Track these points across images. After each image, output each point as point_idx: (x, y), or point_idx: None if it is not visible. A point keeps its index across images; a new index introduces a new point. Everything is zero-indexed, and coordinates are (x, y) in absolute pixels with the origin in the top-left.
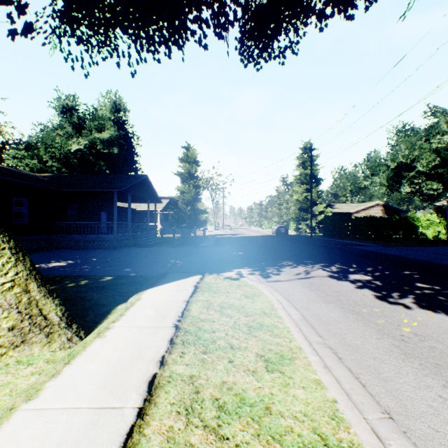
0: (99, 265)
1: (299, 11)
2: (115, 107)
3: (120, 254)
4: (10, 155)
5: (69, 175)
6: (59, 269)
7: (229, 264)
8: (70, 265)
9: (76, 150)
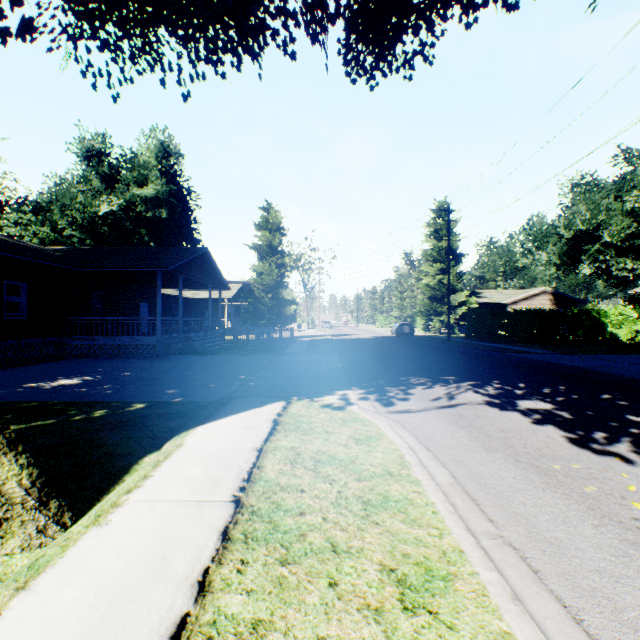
0: (129, 384)
1: None
2: (162, 150)
3: (165, 366)
4: (10, 220)
5: (92, 248)
6: (65, 391)
7: (328, 383)
8: (84, 384)
9: (106, 212)
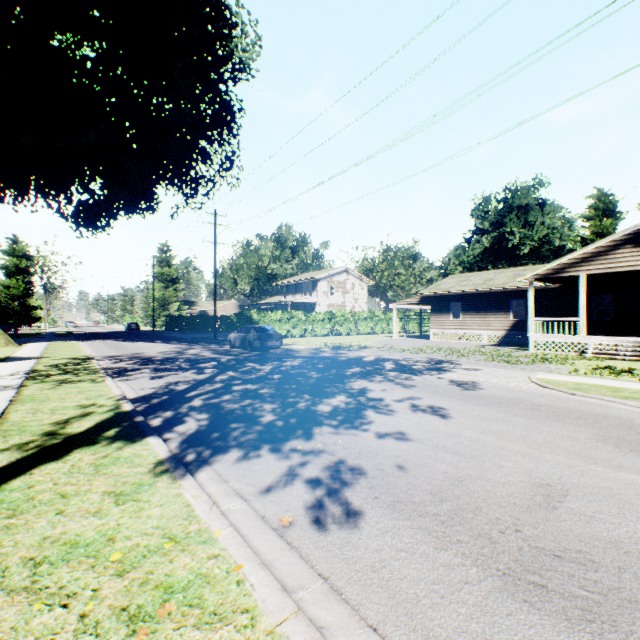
0: None
1: (110, 217)
2: None
3: None
4: None
5: None
6: None
7: (66, 340)
8: None
9: None
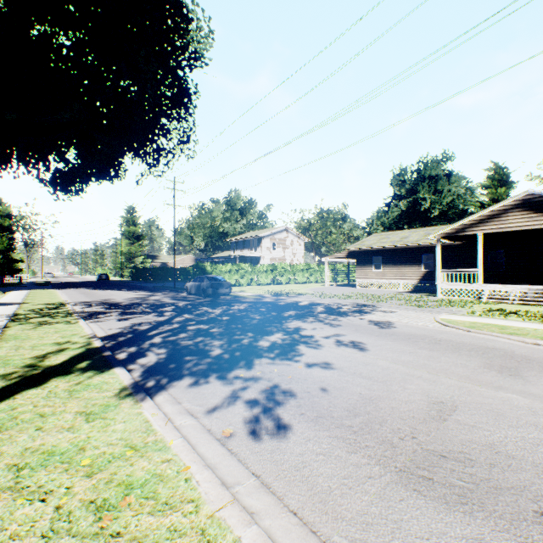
0: None
1: (83, 183)
2: None
3: None
4: None
5: None
6: None
7: (45, 289)
8: None
9: None
